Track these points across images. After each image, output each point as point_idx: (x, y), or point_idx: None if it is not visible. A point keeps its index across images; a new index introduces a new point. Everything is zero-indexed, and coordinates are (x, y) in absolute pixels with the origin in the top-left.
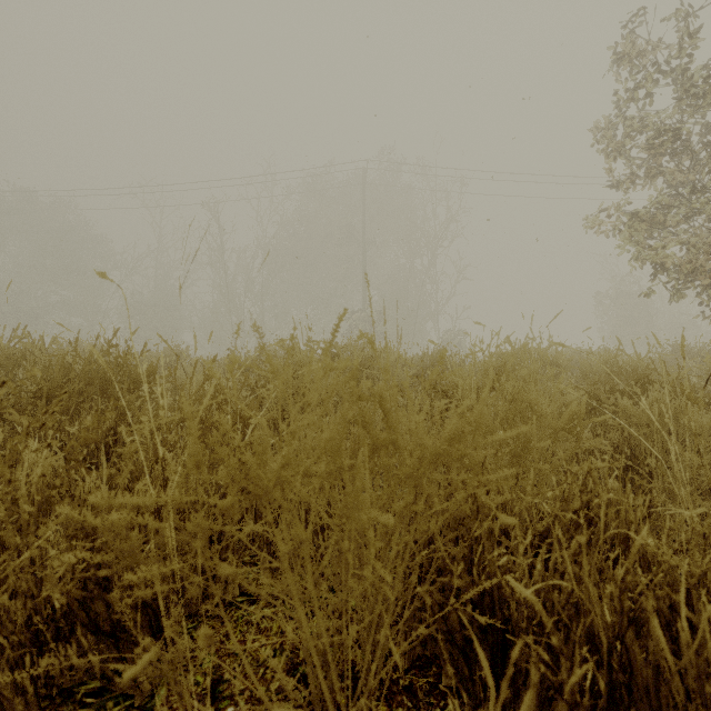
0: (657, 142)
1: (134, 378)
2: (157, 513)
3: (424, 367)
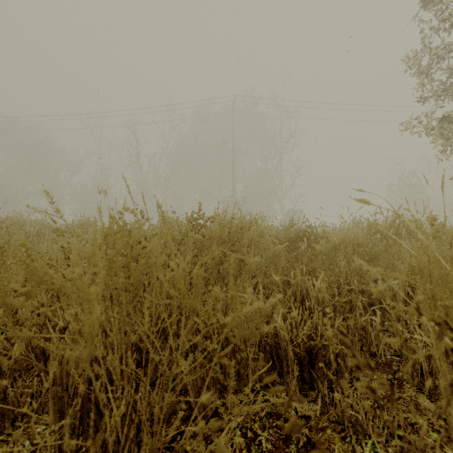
0: None
1: None
2: None
3: (289, 237)
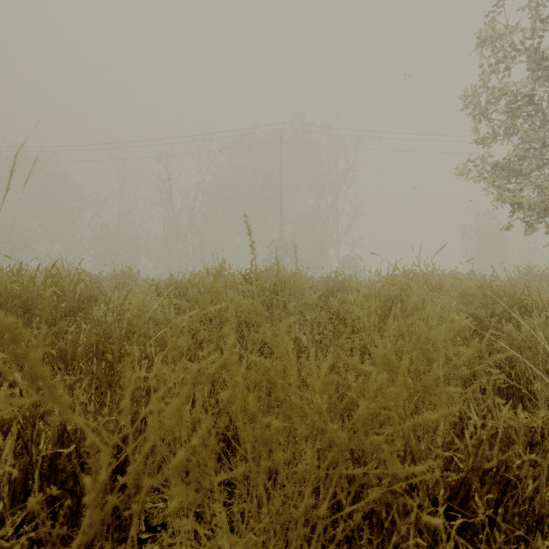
0: (514, 106)
1: (70, 304)
2: (53, 459)
3: (328, 288)
